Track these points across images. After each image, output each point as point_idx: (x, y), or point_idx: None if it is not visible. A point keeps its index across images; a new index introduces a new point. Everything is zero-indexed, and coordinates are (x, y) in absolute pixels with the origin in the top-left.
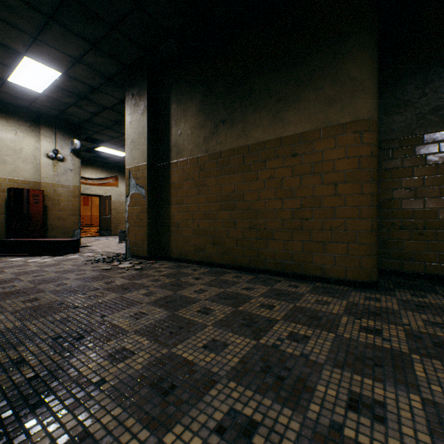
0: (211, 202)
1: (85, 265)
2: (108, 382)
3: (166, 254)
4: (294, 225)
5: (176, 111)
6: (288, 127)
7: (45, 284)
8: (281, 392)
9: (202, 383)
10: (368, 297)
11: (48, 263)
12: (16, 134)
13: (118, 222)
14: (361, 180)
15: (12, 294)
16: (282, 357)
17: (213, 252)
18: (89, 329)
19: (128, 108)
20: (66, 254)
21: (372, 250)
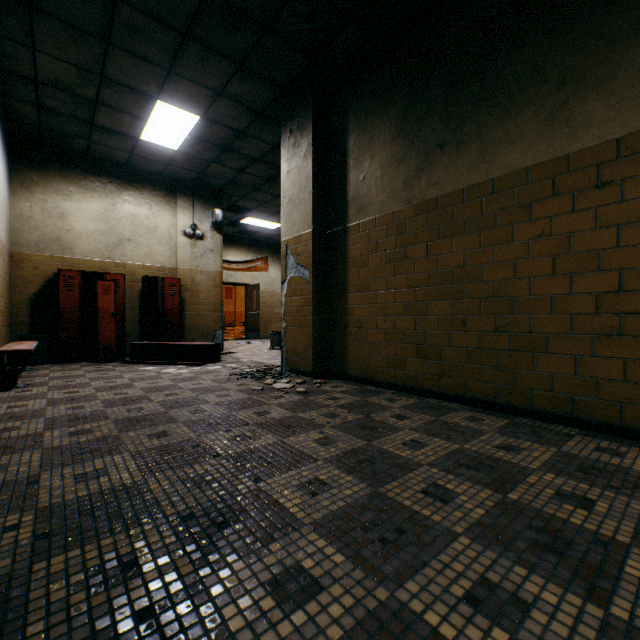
0: (417, 286)
1: (229, 381)
2: None
3: (341, 371)
4: (600, 325)
5: (356, 144)
6: (586, 131)
7: (178, 408)
8: None
9: None
10: None
11: (184, 376)
12: (151, 208)
13: (269, 320)
14: None
15: (138, 422)
16: None
17: (421, 370)
18: (237, 507)
19: (285, 152)
20: (205, 363)
21: None
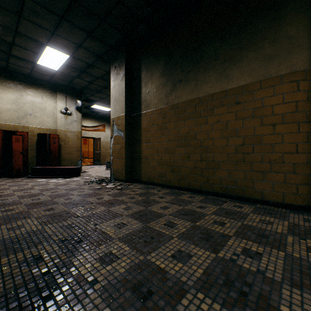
0: (170, 141)
1: (84, 185)
2: (99, 282)
3: (138, 179)
4: (237, 158)
5: (145, 76)
6: (232, 81)
7: (58, 198)
8: (246, 308)
9: (174, 291)
10: (306, 219)
11: (61, 183)
12: (42, 98)
13: (105, 155)
14: (297, 121)
15: (38, 204)
16: (241, 272)
17: (172, 177)
18: (86, 235)
19: (112, 76)
20: (72, 177)
21: (307, 179)
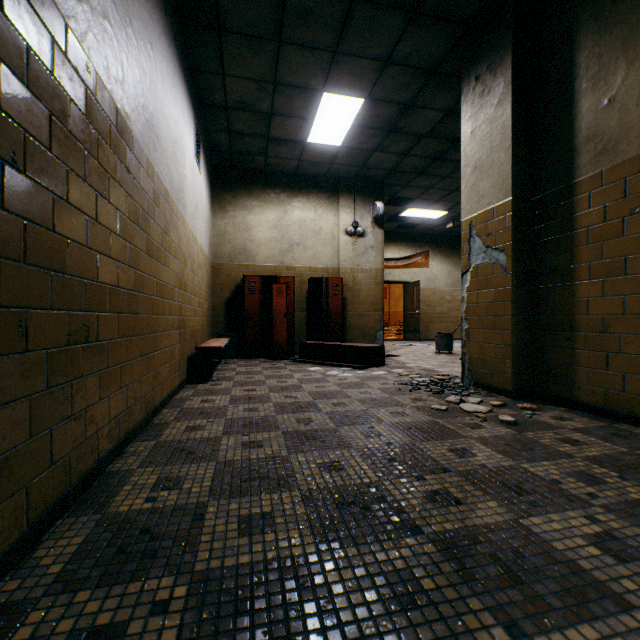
0: None
1: (399, 392)
2: None
3: (561, 393)
4: None
5: (594, 53)
6: None
7: (348, 425)
8: None
9: None
10: None
11: (349, 381)
12: (316, 211)
13: (429, 320)
14: None
15: (306, 439)
16: None
17: None
18: None
19: (466, 108)
20: (368, 366)
21: None
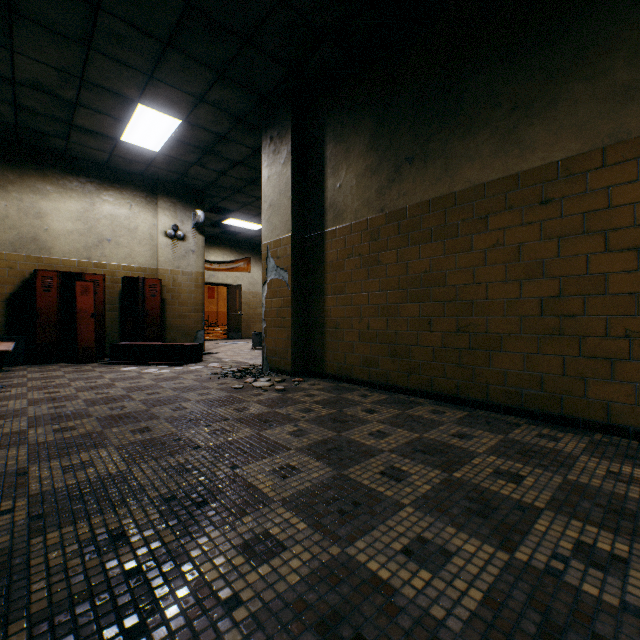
0: (388, 289)
1: (210, 380)
2: (244, 604)
3: (319, 369)
4: (544, 326)
5: (333, 153)
6: (533, 153)
7: (160, 406)
8: None
9: None
10: None
11: (166, 376)
12: (131, 208)
13: (251, 320)
14: None
15: (120, 419)
16: (579, 606)
17: (392, 368)
18: (215, 489)
19: (265, 158)
20: (186, 363)
21: None
